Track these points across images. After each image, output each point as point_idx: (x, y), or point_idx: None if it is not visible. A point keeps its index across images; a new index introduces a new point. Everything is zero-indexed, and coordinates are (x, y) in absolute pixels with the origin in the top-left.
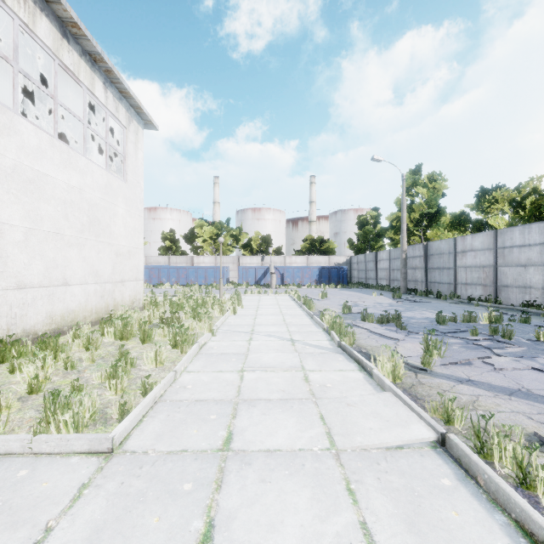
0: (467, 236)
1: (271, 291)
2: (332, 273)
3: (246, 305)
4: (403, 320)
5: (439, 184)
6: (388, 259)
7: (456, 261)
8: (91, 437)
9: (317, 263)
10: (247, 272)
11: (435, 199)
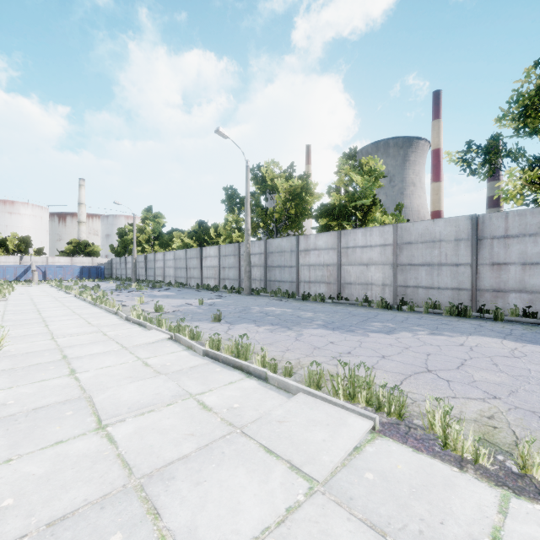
0: (158, 253)
1: (34, 283)
2: (92, 271)
3: (17, 289)
4: (106, 289)
5: (161, 220)
6: (132, 262)
7: (155, 265)
8: (2, 298)
9: (81, 263)
10: (5, 270)
11: (157, 229)
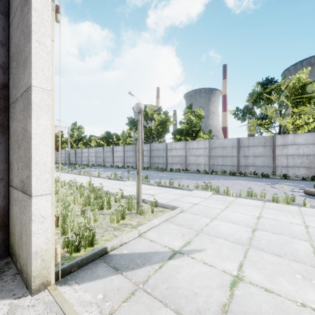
0: (84, 149)
1: None
2: None
3: None
4: None
5: (82, 130)
6: (65, 153)
7: (82, 155)
8: None
9: None
10: None
11: (80, 135)
